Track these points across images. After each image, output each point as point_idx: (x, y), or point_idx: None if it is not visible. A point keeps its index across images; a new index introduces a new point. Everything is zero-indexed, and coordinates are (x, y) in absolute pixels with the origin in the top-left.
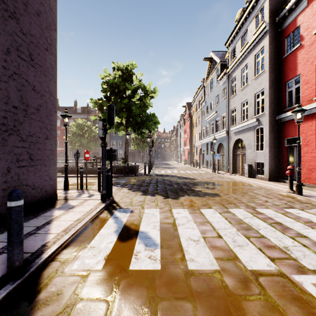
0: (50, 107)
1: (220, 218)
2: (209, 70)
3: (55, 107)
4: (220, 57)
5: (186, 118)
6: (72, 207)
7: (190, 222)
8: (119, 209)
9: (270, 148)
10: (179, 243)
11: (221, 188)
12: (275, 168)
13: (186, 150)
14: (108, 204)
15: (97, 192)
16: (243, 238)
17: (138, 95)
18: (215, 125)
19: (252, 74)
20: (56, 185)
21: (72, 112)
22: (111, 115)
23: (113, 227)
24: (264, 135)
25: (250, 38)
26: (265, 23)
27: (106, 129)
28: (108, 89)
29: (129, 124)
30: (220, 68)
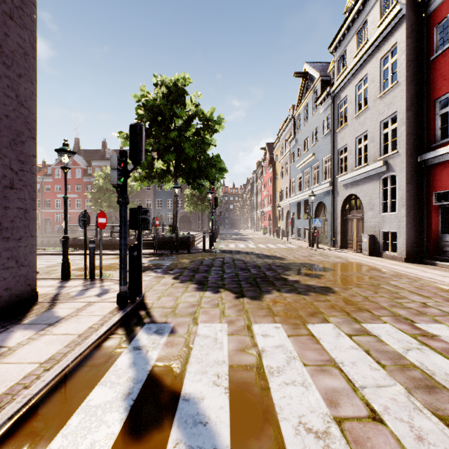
0: (18, 127)
1: (355, 352)
2: (302, 92)
3: (32, 130)
4: (320, 70)
5: (266, 166)
6: (56, 321)
7: (294, 363)
8: (149, 325)
9: (408, 209)
10: (280, 447)
11: (332, 275)
12: (416, 241)
13: (266, 213)
14: (129, 312)
15: (117, 285)
16: (436, 423)
17: (194, 128)
18: (312, 175)
19: (375, 90)
20: (33, 276)
21: (99, 157)
22: (137, 144)
23: (124, 380)
24: (397, 187)
25: (371, 33)
26: (400, 4)
27: (127, 170)
28: (146, 116)
29: (180, 171)
30: (320, 86)
